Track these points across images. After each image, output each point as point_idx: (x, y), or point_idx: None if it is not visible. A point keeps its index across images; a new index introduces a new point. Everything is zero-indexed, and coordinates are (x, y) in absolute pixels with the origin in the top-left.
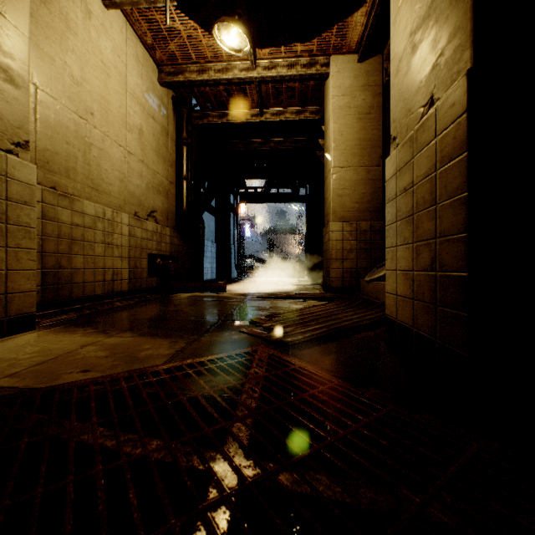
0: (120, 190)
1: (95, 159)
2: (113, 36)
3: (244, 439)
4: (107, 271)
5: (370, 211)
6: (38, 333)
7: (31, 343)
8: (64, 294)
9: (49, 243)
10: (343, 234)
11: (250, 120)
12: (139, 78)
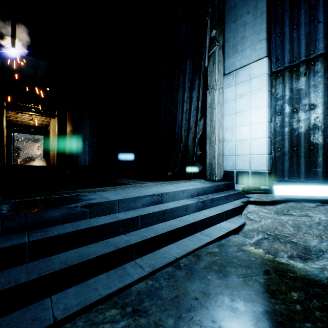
0: None
1: None
2: None
3: None
4: None
5: None
6: None
7: None
8: None
9: None
10: (54, 154)
11: (26, 121)
12: None
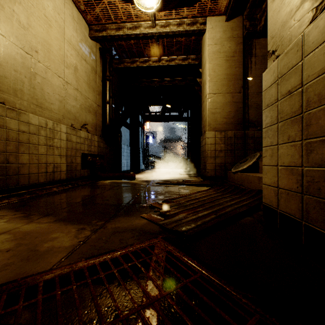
0: (60, 108)
1: (39, 84)
2: None
3: None
4: (49, 165)
5: (234, 124)
6: None
7: None
8: (12, 183)
9: None
10: (215, 140)
11: (151, 65)
12: (74, 31)
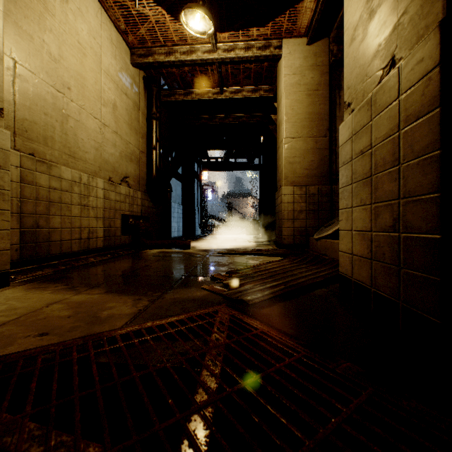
0: (96, 157)
1: (72, 129)
2: (89, 19)
3: (202, 443)
4: (83, 230)
5: (318, 177)
6: (11, 290)
7: (0, 300)
8: (42, 251)
9: (28, 205)
10: (294, 197)
11: (211, 98)
12: (113, 58)
